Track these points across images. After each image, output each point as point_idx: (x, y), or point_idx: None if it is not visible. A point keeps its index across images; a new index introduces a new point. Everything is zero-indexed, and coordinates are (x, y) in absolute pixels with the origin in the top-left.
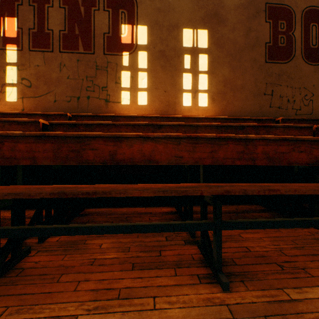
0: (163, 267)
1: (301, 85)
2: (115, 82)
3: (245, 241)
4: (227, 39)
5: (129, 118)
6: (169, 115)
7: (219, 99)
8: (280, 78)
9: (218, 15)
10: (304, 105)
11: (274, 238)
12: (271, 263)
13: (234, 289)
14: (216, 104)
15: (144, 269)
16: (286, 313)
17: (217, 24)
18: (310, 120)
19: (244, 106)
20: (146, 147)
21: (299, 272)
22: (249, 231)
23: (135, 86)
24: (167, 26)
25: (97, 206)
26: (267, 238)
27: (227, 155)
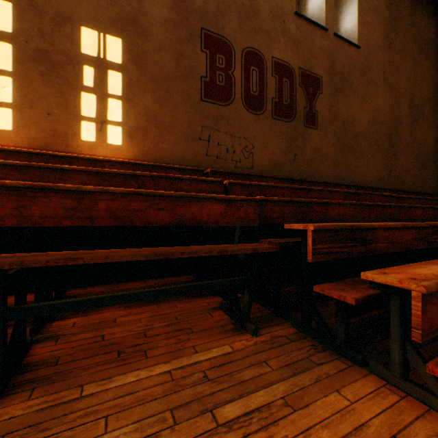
0: None
1: (241, 135)
2: None
3: (112, 328)
4: (151, 59)
5: None
6: (43, 151)
7: (140, 137)
8: (219, 122)
9: (138, 24)
10: (245, 158)
11: (158, 316)
12: (112, 351)
13: (5, 404)
14: (135, 144)
15: None
16: (48, 420)
17: (136, 35)
18: (242, 175)
19: (175, 151)
20: None
21: (136, 356)
22: (136, 312)
23: None
24: (52, 15)
25: None
26: (150, 317)
27: (48, 213)
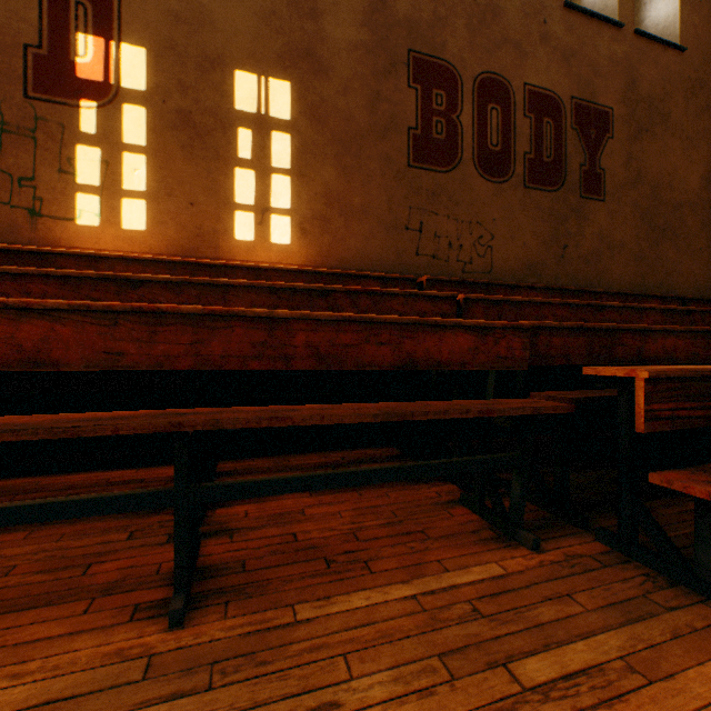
0: (67, 600)
1: (473, 218)
2: (60, 169)
3: (303, 523)
4: (332, 108)
5: (85, 260)
6: (189, 259)
7: (316, 231)
8: (436, 199)
9: (314, 56)
10: (479, 256)
11: (366, 509)
12: (317, 559)
13: (196, 621)
14: (309, 242)
15: (12, 612)
16: (262, 649)
17: (311, 73)
18: (477, 285)
19: (369, 250)
20: (27, 330)
21: (354, 568)
22: (329, 501)
23: (116, 185)
24: (197, 58)
25: (7, 473)
26: (353, 510)
27: (231, 350)
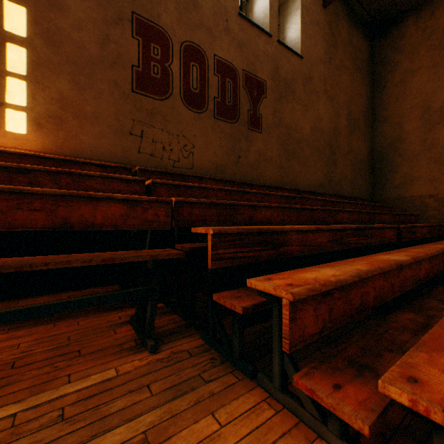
0: None
1: (180, 133)
2: None
3: None
4: (67, 37)
5: None
6: None
7: (52, 127)
8: (154, 117)
9: None
10: (184, 157)
11: (47, 338)
12: None
13: None
14: (45, 134)
15: None
16: None
17: (47, 6)
18: (177, 175)
19: (100, 146)
20: None
21: None
22: (20, 335)
23: None
24: None
25: None
26: (35, 340)
27: None
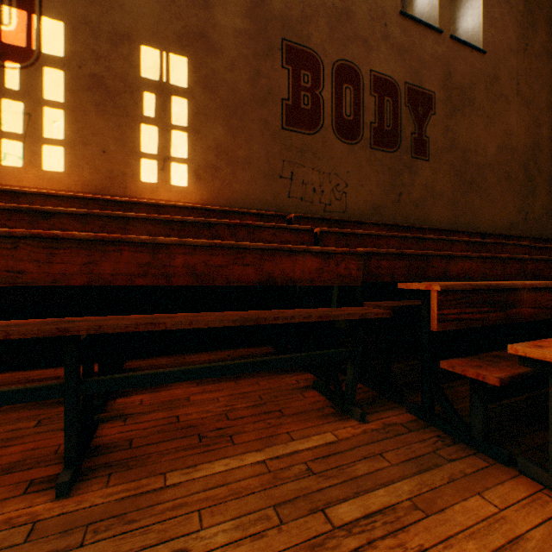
0: None
1: (332, 170)
2: None
3: (186, 407)
4: (221, 80)
5: (7, 195)
6: (100, 196)
7: (209, 177)
8: (303, 155)
9: (207, 38)
10: (336, 199)
11: (239, 395)
12: (192, 435)
13: (81, 491)
14: (203, 185)
15: None
16: (133, 510)
17: (204, 51)
18: (334, 221)
19: (251, 193)
20: None
21: (220, 442)
22: (211, 389)
23: (37, 133)
24: (108, 33)
25: None
26: (229, 396)
27: (120, 270)
